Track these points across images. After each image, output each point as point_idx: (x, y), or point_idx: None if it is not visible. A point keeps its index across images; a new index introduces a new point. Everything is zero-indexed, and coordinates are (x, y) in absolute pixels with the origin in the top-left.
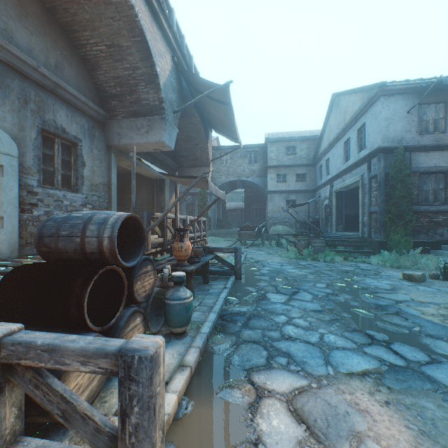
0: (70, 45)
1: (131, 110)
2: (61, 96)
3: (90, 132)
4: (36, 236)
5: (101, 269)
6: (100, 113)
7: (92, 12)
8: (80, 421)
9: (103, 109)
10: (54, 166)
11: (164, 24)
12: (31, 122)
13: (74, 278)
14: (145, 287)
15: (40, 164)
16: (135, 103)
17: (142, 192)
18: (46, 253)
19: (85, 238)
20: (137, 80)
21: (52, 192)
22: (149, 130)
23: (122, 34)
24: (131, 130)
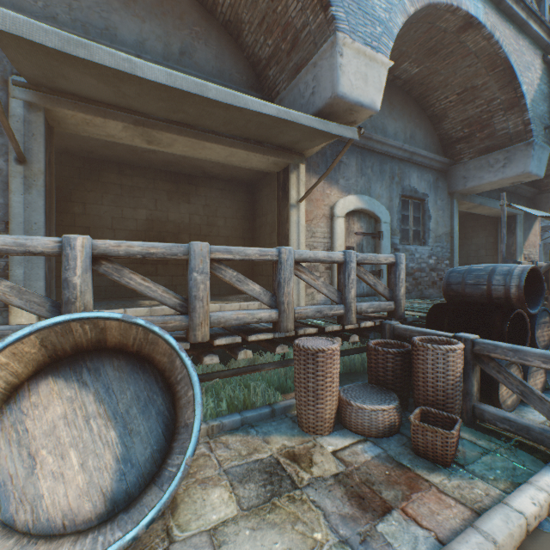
0: (419, 112)
1: (481, 148)
2: (413, 162)
3: (434, 185)
4: (443, 283)
5: (513, 311)
6: (443, 162)
7: (446, 72)
8: (536, 400)
9: (444, 157)
10: (407, 224)
11: (532, 28)
12: (395, 192)
13: (491, 315)
14: (542, 337)
15: (400, 225)
16: (486, 139)
17: (477, 235)
18: (451, 296)
19: (491, 286)
20: (491, 112)
21: (407, 248)
22: (505, 163)
23: (478, 75)
24: (479, 170)
